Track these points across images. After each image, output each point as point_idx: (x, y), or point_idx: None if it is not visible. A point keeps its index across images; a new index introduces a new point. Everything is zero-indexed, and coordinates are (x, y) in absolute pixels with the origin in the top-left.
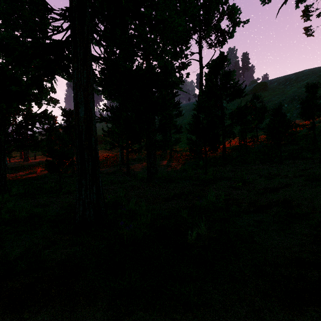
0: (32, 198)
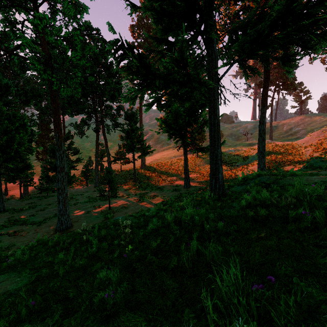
0: None
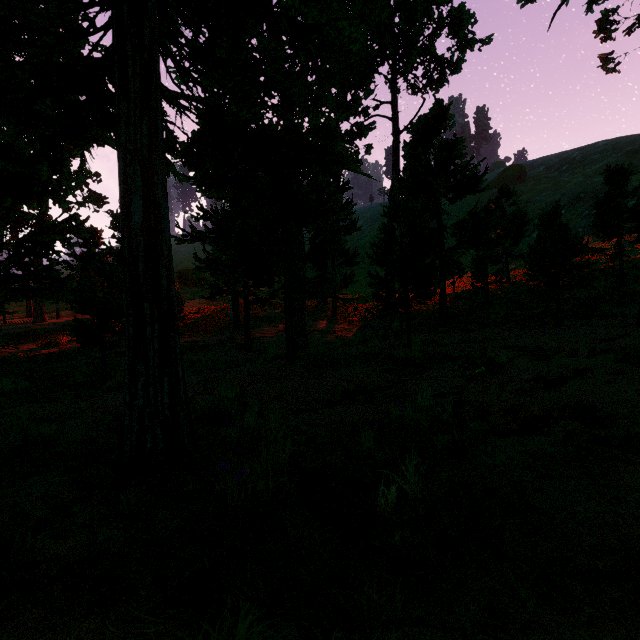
0: (41, 401)
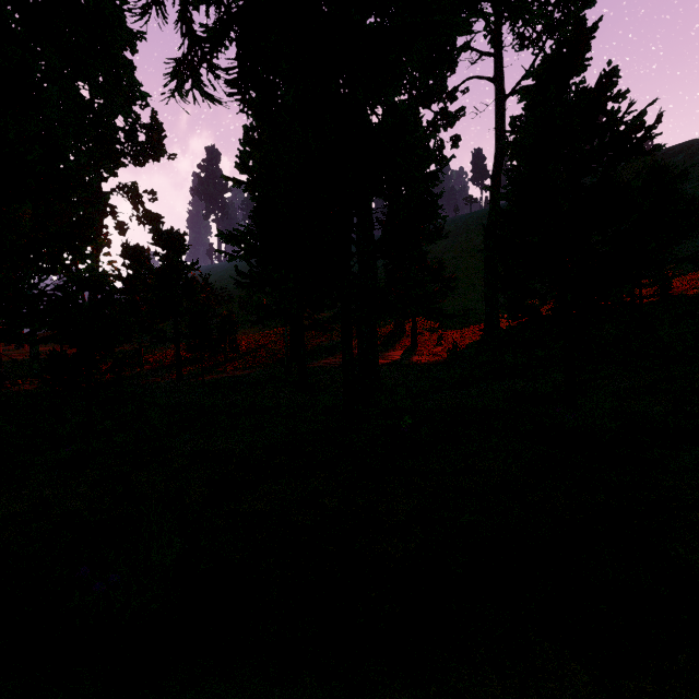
0: None
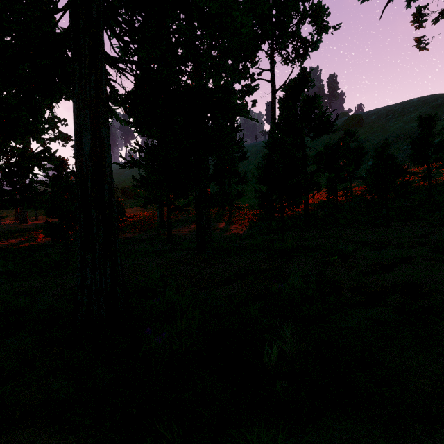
0: (21, 280)
